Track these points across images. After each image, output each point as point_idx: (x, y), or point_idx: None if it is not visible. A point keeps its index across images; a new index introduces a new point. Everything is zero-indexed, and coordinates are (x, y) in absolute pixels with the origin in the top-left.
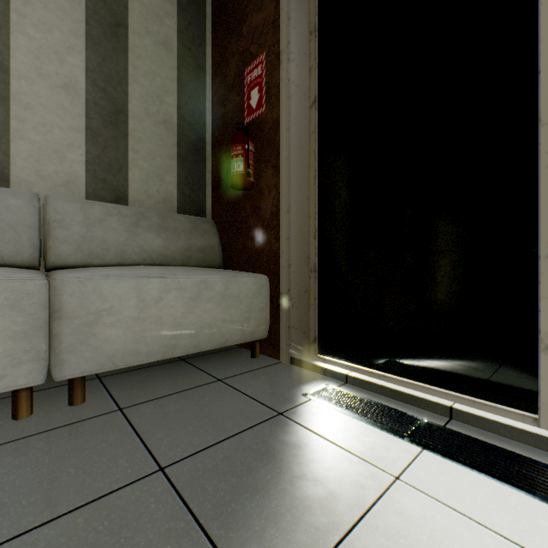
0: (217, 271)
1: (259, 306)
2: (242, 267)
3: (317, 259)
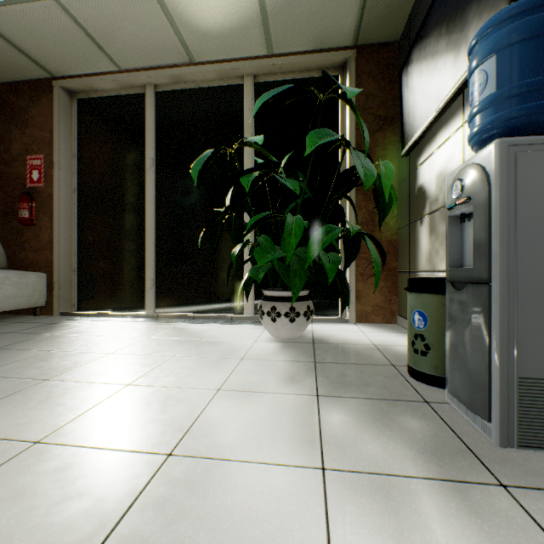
0: (13, 271)
1: (40, 289)
2: (26, 268)
3: (77, 265)
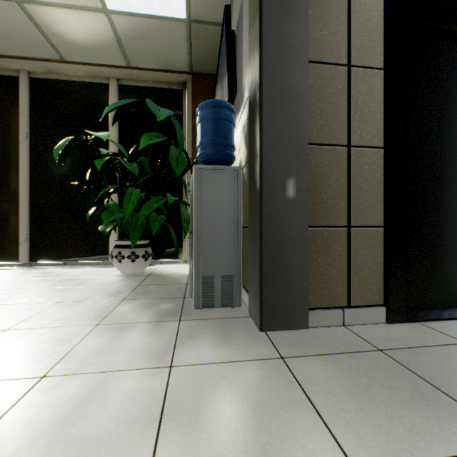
0: None
1: None
2: None
3: None
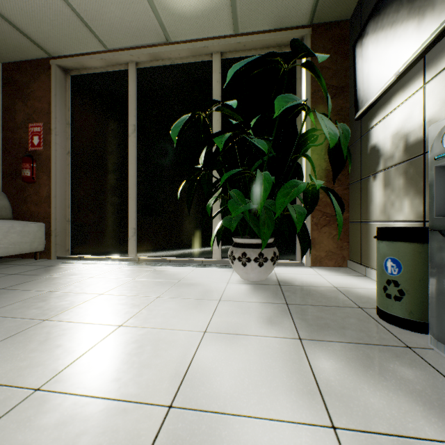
0: (17, 221)
1: (40, 236)
2: (28, 219)
3: (70, 217)
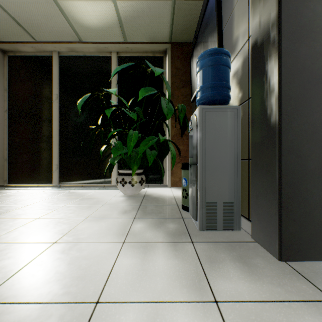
0: None
1: None
2: None
3: (7, 156)
